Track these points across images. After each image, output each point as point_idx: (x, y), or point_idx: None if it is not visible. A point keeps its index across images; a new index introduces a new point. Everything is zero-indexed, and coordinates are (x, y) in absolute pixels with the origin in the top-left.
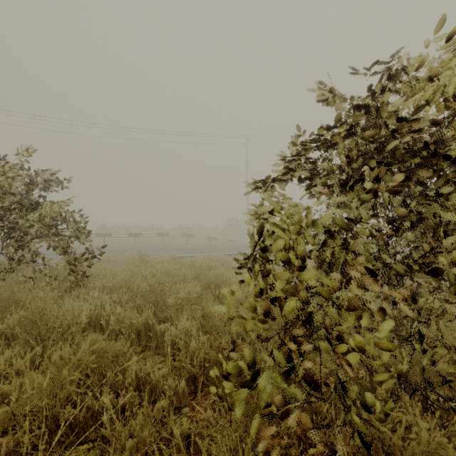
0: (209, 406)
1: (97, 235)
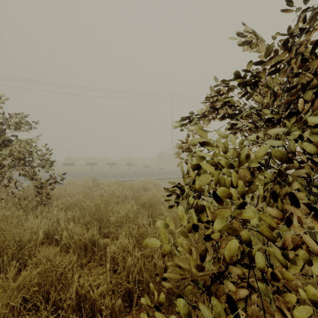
0: None
1: (64, 164)
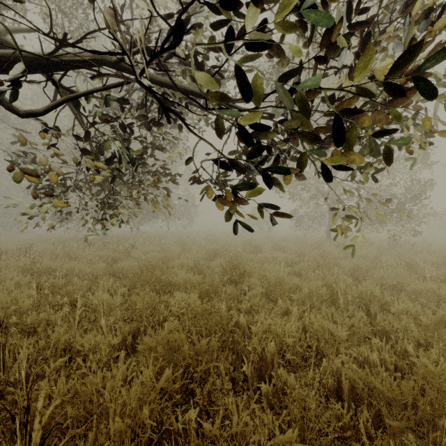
0: None
1: None
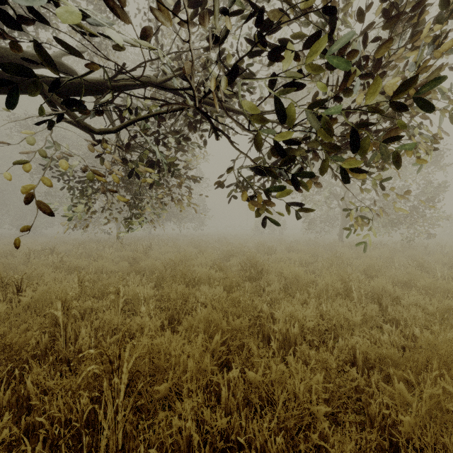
0: None
1: None
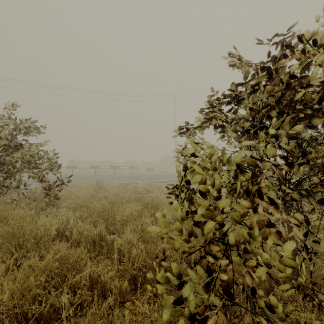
0: (146, 301)
1: (67, 167)
